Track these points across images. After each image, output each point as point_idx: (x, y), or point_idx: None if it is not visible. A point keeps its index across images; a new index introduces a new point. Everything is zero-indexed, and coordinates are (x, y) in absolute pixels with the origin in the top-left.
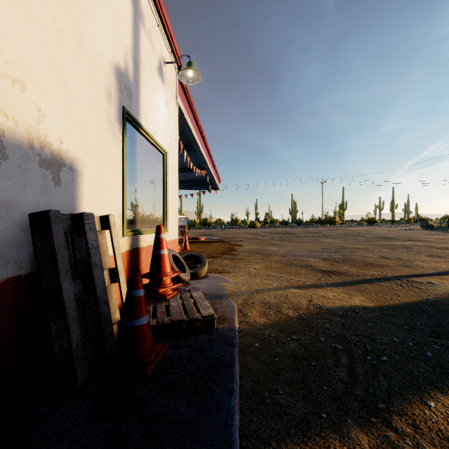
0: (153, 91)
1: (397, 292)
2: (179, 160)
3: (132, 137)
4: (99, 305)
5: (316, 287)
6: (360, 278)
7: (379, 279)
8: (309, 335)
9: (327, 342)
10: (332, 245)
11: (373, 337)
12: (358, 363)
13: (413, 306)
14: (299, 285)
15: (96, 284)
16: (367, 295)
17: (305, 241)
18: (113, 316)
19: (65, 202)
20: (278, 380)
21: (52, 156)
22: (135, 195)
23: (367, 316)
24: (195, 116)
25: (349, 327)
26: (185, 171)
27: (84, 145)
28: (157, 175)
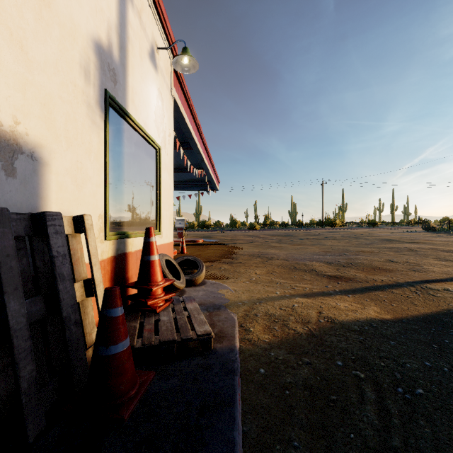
0: (143, 78)
1: (413, 300)
2: (176, 159)
3: (117, 127)
4: (66, 327)
5: (324, 295)
6: (371, 285)
7: (390, 286)
8: (323, 357)
9: (346, 366)
10: (334, 248)
11: (400, 360)
12: (387, 397)
13: (435, 318)
14: (306, 293)
15: (62, 301)
16: (382, 305)
17: (306, 244)
18: (88, 337)
19: (23, 198)
20: (291, 424)
21: (3, 139)
22: (121, 193)
23: (388, 332)
24: (192, 112)
25: (370, 346)
26: (182, 171)
27: (51, 129)
28: (149, 172)
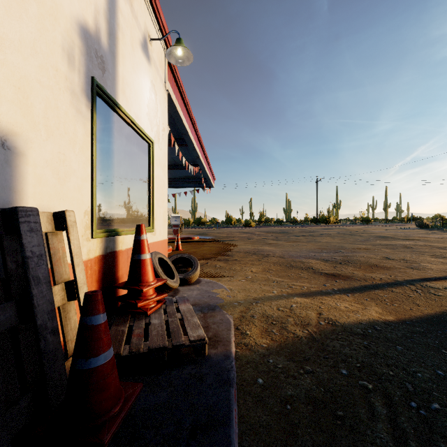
0: (135, 68)
1: (414, 300)
2: (171, 156)
3: (106, 118)
4: (41, 337)
5: (323, 294)
6: (369, 283)
7: (390, 284)
8: (325, 365)
9: (352, 376)
10: (330, 245)
11: (410, 368)
12: (400, 413)
13: (440, 320)
14: (304, 293)
15: (37, 307)
16: (383, 305)
17: (302, 241)
18: (70, 345)
19: None
20: None
21: None
22: (110, 188)
23: (393, 336)
24: (187, 107)
25: (375, 352)
26: (178, 168)
27: (28, 116)
28: (141, 167)
